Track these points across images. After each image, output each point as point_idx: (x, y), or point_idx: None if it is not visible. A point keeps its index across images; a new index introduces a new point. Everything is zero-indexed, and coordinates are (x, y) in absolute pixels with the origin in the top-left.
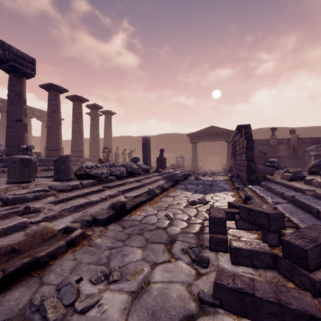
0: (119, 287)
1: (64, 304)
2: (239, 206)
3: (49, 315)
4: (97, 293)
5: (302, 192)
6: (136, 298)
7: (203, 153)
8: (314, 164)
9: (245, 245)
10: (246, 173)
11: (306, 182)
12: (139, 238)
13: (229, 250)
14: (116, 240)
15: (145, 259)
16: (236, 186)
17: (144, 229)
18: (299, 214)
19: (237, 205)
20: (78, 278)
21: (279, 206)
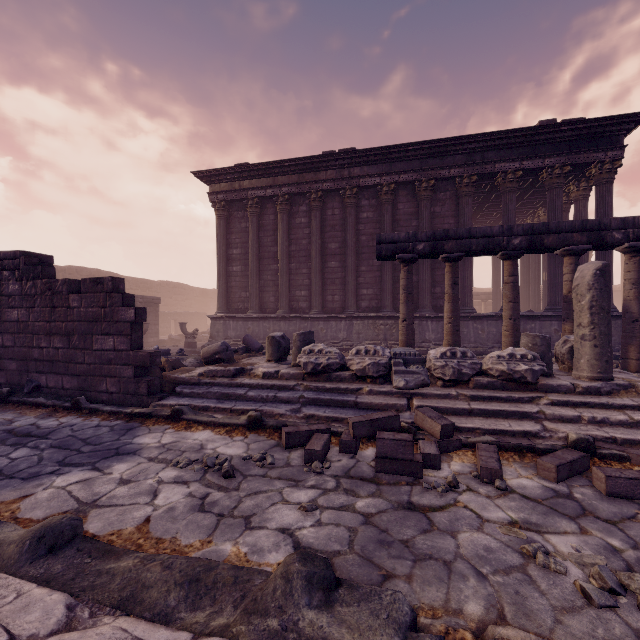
0: (543, 542)
1: (616, 577)
2: (353, 423)
3: (638, 575)
4: (570, 558)
5: (289, 389)
6: (537, 531)
7: None
8: (220, 349)
9: (431, 448)
10: (135, 377)
11: (266, 376)
12: (424, 542)
13: (427, 463)
14: (452, 575)
15: (477, 527)
16: (143, 410)
17: (384, 540)
18: (346, 412)
19: (305, 430)
20: (581, 580)
21: (313, 412)
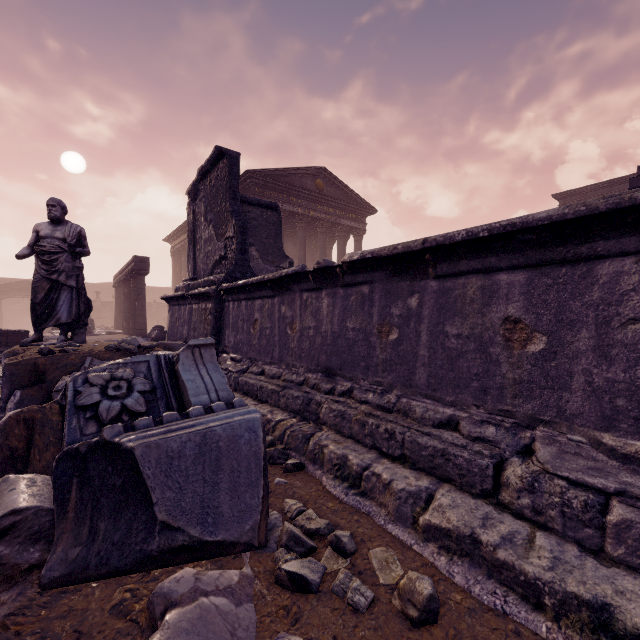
0: None
1: None
2: None
3: None
4: None
5: None
6: None
7: (18, 311)
8: None
9: None
10: None
11: None
12: None
13: None
14: None
15: None
16: None
17: None
18: None
19: None
20: None
21: None
